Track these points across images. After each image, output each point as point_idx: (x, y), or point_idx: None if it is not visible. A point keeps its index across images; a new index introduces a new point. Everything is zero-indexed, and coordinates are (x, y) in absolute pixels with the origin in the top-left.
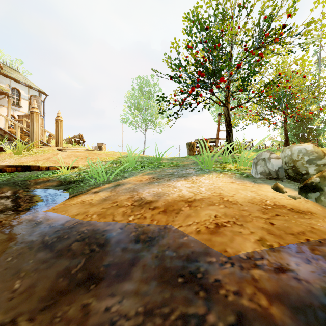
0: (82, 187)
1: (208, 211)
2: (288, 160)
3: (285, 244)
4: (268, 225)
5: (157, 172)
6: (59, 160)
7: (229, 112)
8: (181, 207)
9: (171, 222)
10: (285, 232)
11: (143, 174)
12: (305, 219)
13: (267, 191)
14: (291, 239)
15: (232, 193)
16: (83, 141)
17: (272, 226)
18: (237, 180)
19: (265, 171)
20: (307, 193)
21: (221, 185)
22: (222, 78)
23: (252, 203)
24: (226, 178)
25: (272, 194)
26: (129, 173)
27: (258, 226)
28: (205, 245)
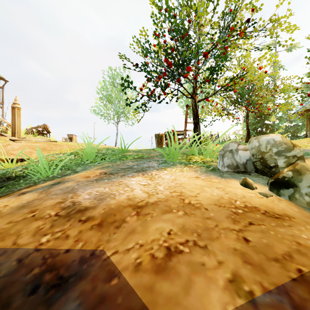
0: (19, 185)
1: (160, 223)
2: (256, 152)
3: (271, 285)
4: (242, 244)
5: (114, 165)
6: (8, 152)
7: (196, 104)
8: (125, 216)
9: (105, 244)
10: (266, 256)
11: (97, 168)
12: (286, 228)
13: (236, 188)
14: (277, 271)
15: (196, 192)
16: (48, 131)
17: (248, 246)
18: (202, 174)
19: (233, 164)
20: (279, 190)
21: (184, 181)
22: (189, 67)
23: (219, 206)
24: (191, 172)
25: (242, 192)
26: (83, 166)
27: (228, 247)
28: (140, 302)
